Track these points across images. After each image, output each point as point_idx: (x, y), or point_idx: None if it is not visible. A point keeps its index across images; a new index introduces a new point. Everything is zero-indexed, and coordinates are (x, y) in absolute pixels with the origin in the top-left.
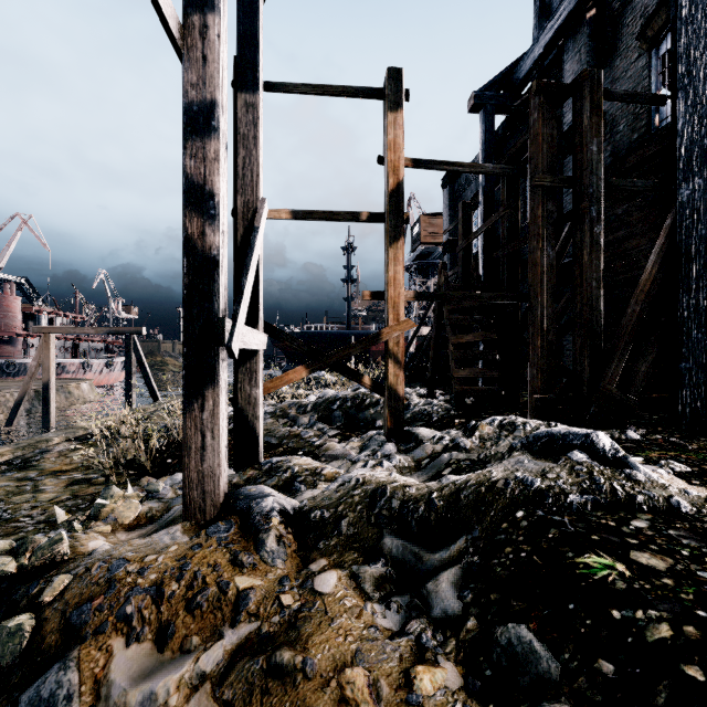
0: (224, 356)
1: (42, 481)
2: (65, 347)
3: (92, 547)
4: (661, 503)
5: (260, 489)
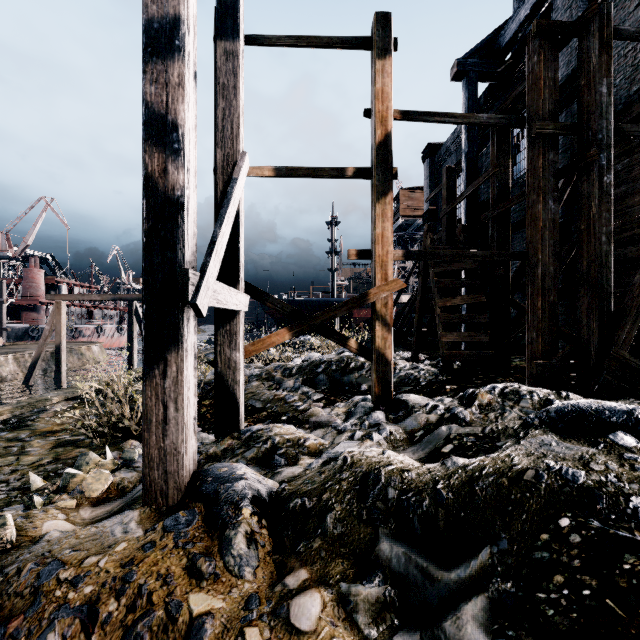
0: (192, 314)
1: (30, 442)
2: (82, 314)
3: (46, 529)
4: None
5: (231, 470)
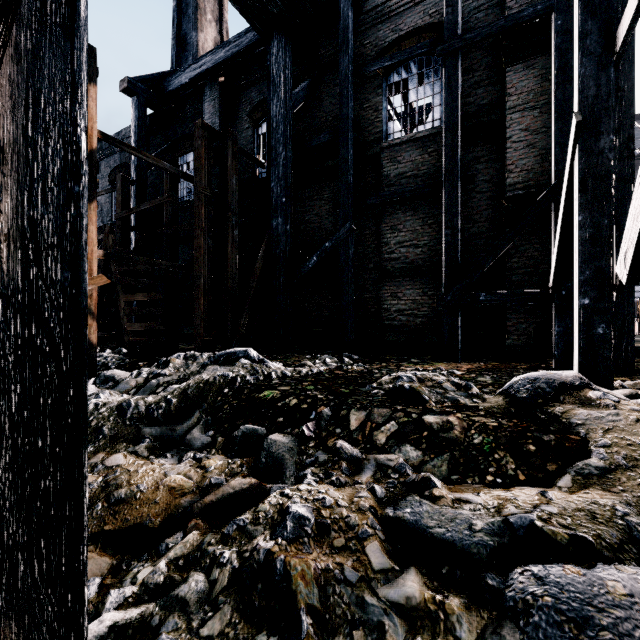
0: None
1: None
2: None
3: None
4: (280, 373)
5: None
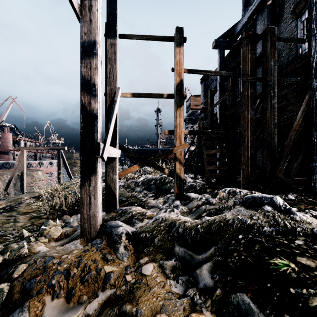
0: (100, 160)
1: (18, 217)
2: (31, 155)
3: (38, 249)
4: (308, 231)
5: (116, 223)
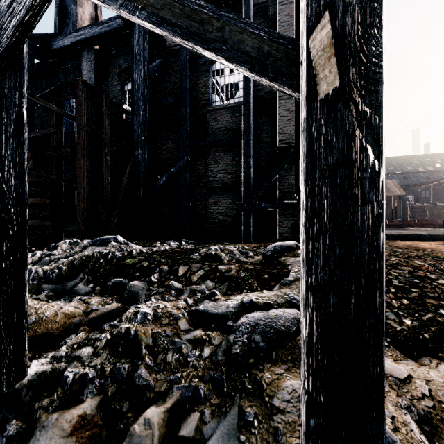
0: None
1: None
2: None
3: None
4: (139, 251)
5: None
